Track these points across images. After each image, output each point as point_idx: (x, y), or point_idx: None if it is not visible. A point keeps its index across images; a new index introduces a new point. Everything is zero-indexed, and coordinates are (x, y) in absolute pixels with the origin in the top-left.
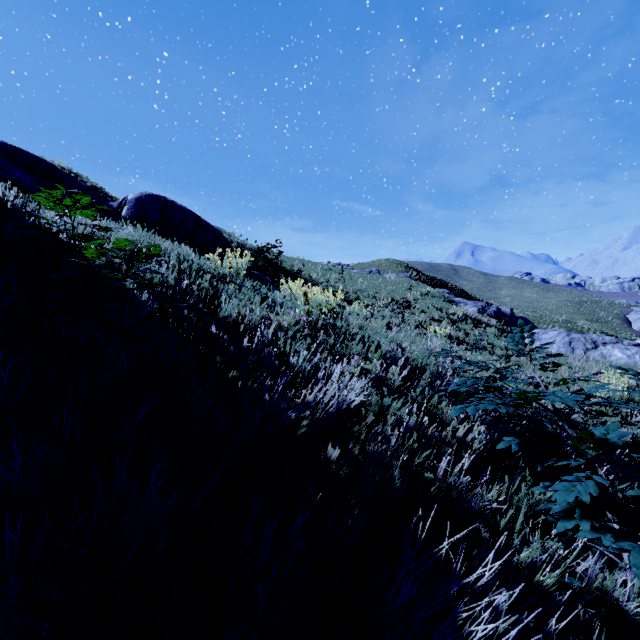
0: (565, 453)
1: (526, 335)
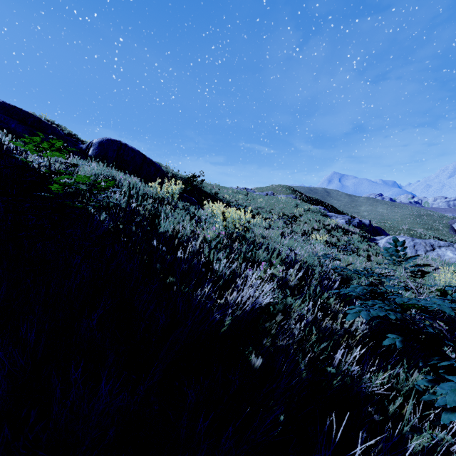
0: (442, 351)
1: (381, 240)
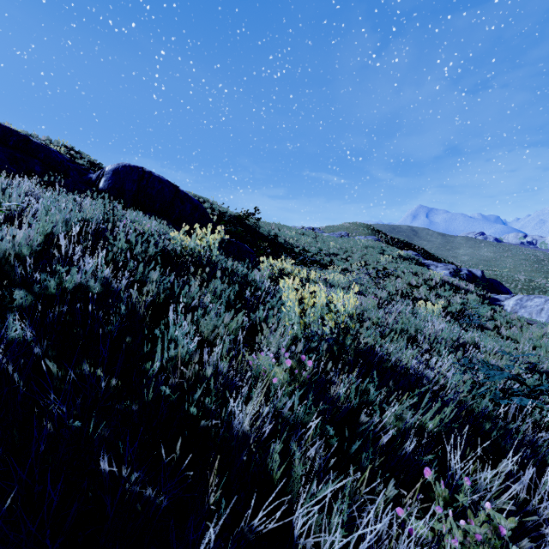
0: None
1: (508, 301)
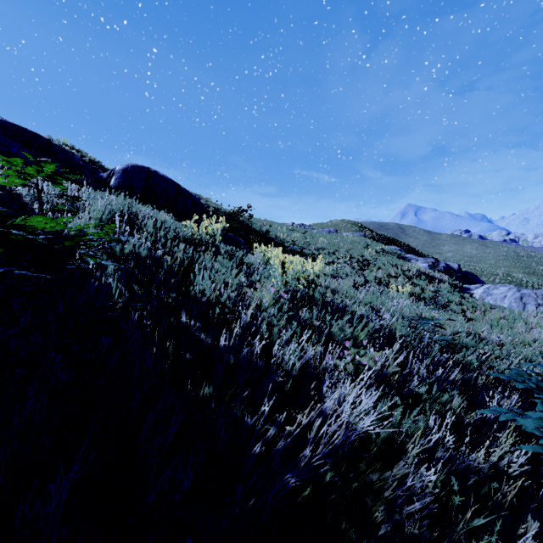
0: None
1: (477, 290)
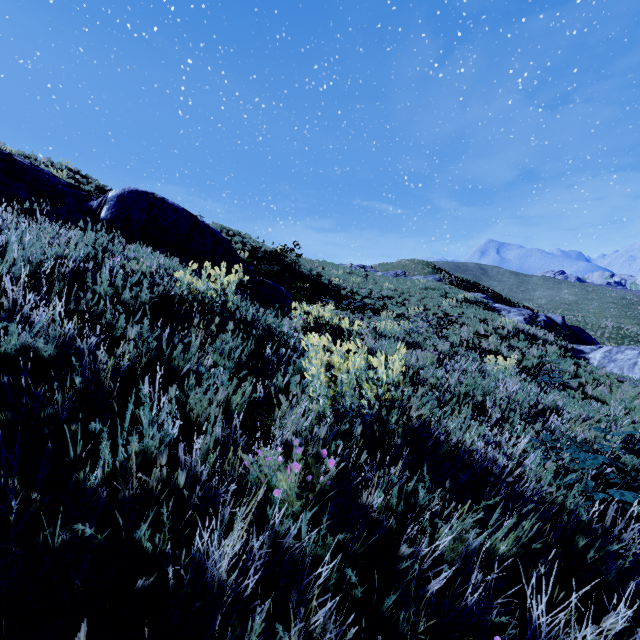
0: None
1: (594, 354)
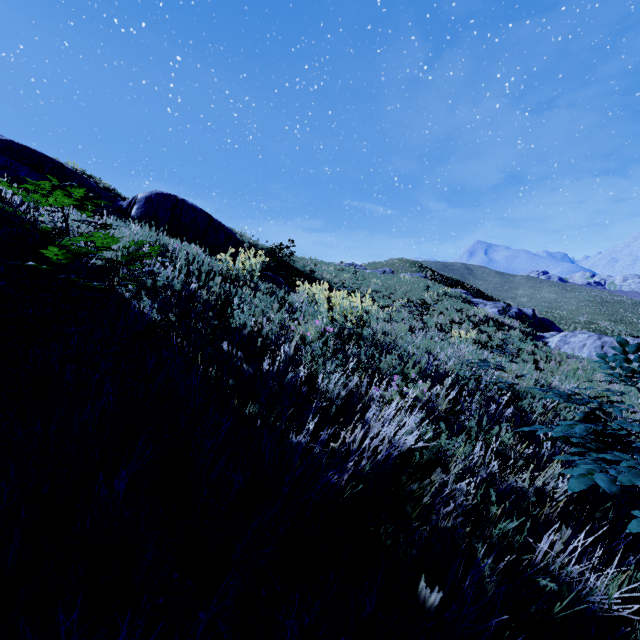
0: None
1: (552, 338)
